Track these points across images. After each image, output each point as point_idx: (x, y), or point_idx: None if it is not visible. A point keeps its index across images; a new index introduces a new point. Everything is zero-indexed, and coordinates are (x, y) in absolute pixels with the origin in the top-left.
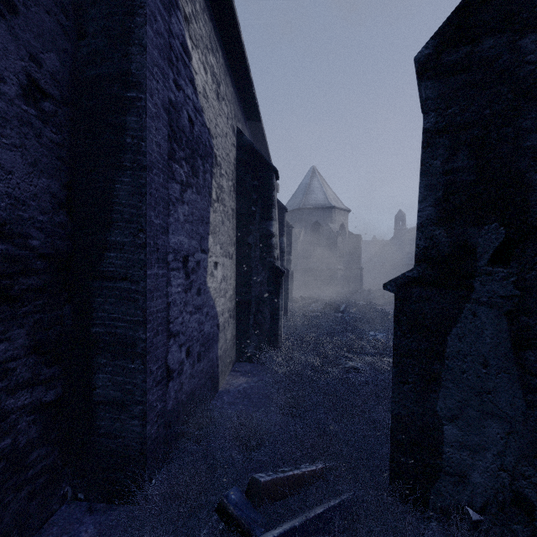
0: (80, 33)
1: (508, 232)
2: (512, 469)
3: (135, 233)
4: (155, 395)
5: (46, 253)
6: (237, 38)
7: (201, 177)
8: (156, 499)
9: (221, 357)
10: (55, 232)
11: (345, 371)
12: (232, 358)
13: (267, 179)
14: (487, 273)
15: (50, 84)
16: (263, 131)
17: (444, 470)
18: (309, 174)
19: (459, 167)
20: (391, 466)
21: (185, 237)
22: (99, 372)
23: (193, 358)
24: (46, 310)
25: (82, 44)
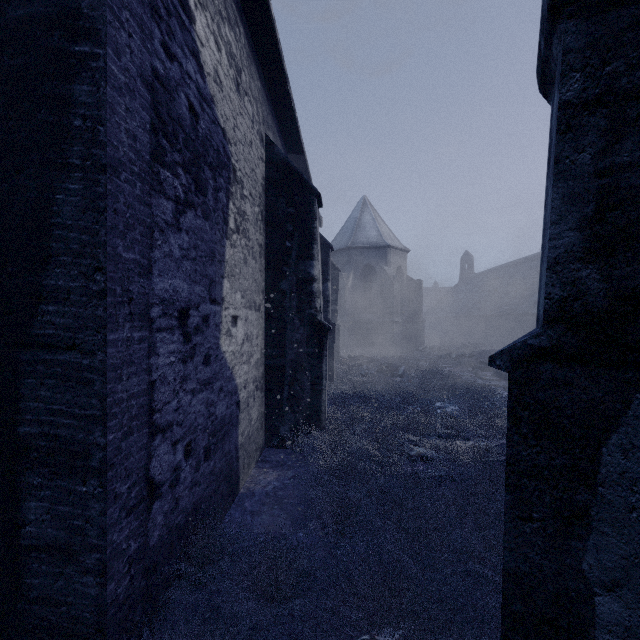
0: None
1: None
2: None
3: (88, 274)
4: (125, 531)
5: None
6: (265, 9)
7: (211, 196)
8: None
9: (242, 445)
10: None
11: (409, 460)
12: (260, 444)
13: (306, 205)
14: None
15: None
16: (302, 145)
17: None
18: (359, 205)
19: (625, 163)
20: None
21: (182, 281)
22: (30, 499)
23: (197, 457)
24: None
25: None
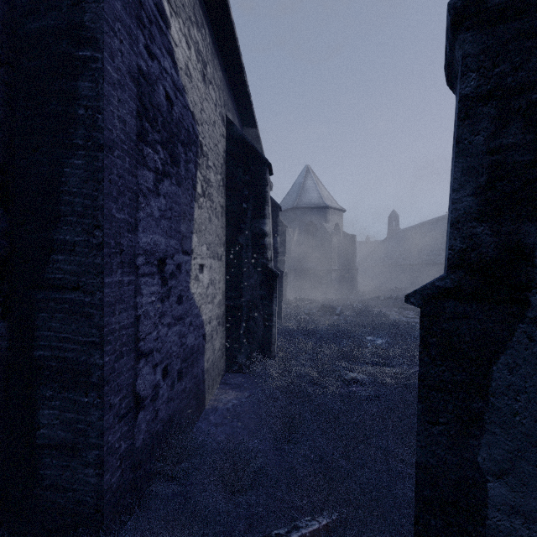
0: None
1: None
2: None
3: (89, 230)
4: (118, 433)
5: None
6: (226, 14)
7: (183, 167)
8: None
9: (207, 370)
10: None
11: (344, 383)
12: (221, 369)
13: (259, 173)
14: None
15: None
16: (256, 123)
17: None
18: (303, 172)
19: (510, 144)
20: (416, 529)
21: (160, 236)
22: (44, 408)
23: (172, 378)
24: None
25: None
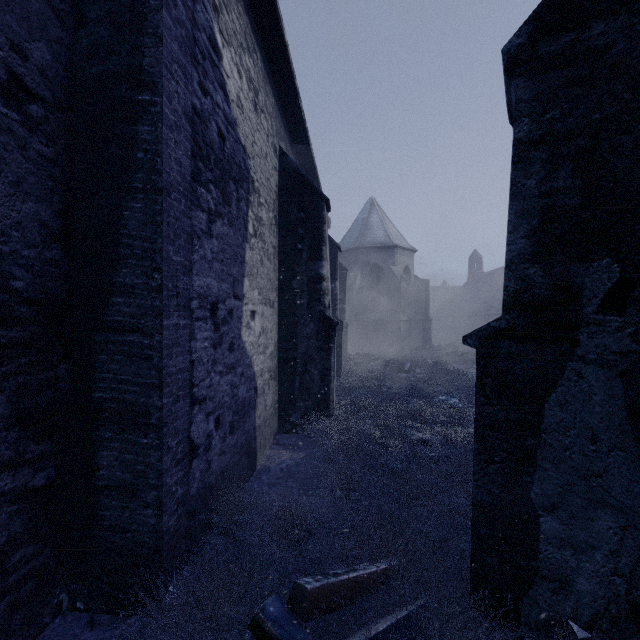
0: (78, 20)
1: (623, 270)
2: (629, 574)
3: (148, 273)
4: (174, 477)
5: (34, 298)
6: (280, 36)
7: (235, 205)
8: (174, 611)
9: (259, 427)
10: (46, 272)
11: (411, 444)
12: (274, 429)
13: (316, 210)
14: (596, 323)
15: (39, 82)
16: (312, 153)
17: (540, 573)
18: (366, 206)
19: (560, 187)
20: (472, 568)
21: (213, 280)
22: (103, 449)
23: (224, 430)
24: (34, 370)
25: (82, 34)
